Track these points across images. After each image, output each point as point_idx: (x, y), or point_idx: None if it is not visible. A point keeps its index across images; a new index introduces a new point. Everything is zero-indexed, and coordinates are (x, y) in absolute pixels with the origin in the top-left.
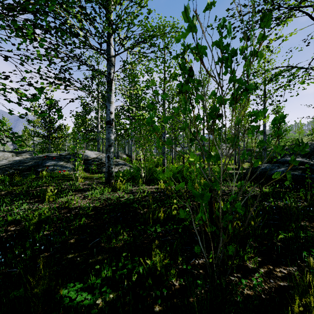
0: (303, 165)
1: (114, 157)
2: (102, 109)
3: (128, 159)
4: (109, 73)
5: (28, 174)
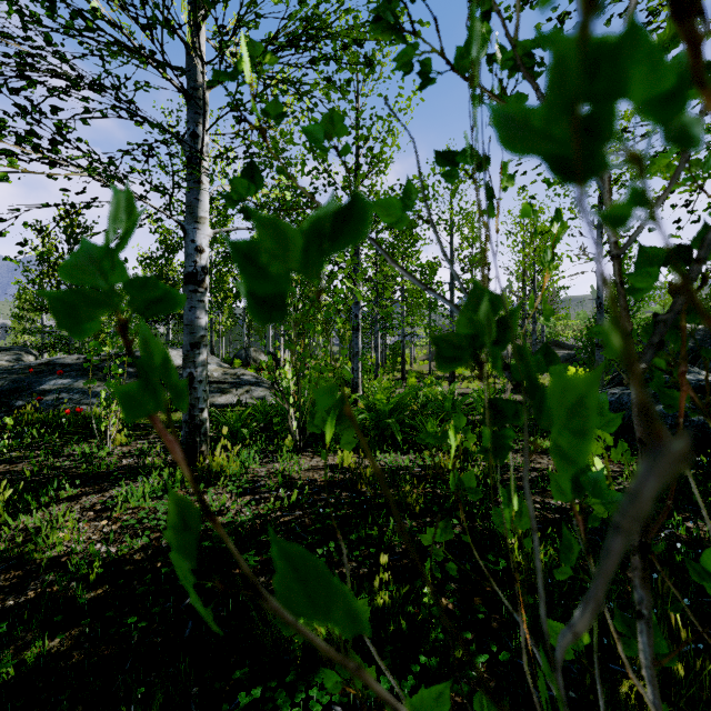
0: None
1: (238, 359)
2: (211, 245)
3: (272, 364)
4: (193, 136)
5: None
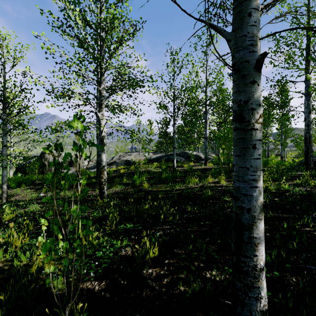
0: None
1: None
2: None
3: (216, 157)
4: (206, 117)
5: (168, 162)
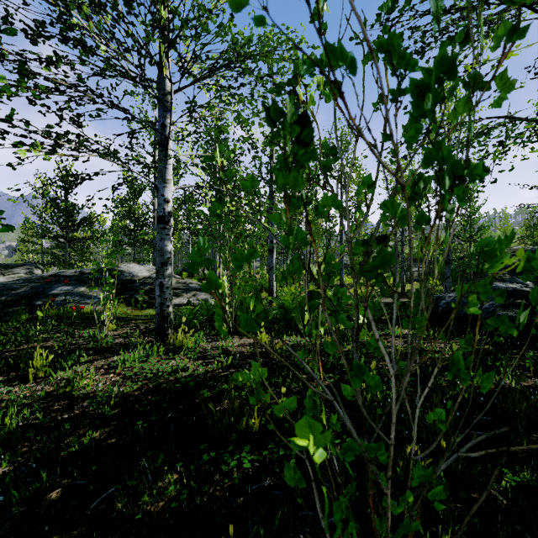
0: (522, 297)
1: (185, 272)
2: None
3: None
4: (163, 126)
5: (15, 313)
